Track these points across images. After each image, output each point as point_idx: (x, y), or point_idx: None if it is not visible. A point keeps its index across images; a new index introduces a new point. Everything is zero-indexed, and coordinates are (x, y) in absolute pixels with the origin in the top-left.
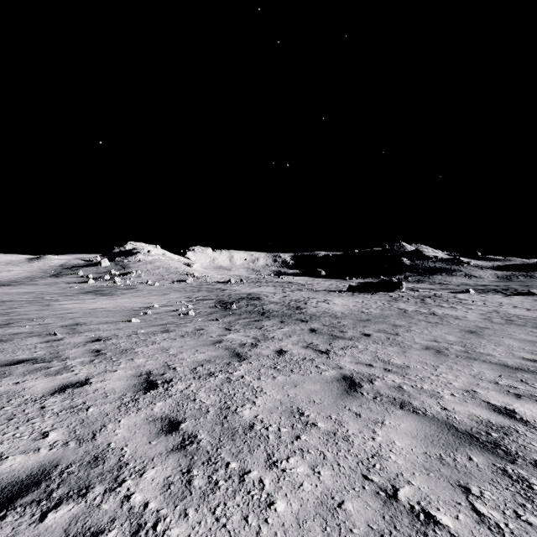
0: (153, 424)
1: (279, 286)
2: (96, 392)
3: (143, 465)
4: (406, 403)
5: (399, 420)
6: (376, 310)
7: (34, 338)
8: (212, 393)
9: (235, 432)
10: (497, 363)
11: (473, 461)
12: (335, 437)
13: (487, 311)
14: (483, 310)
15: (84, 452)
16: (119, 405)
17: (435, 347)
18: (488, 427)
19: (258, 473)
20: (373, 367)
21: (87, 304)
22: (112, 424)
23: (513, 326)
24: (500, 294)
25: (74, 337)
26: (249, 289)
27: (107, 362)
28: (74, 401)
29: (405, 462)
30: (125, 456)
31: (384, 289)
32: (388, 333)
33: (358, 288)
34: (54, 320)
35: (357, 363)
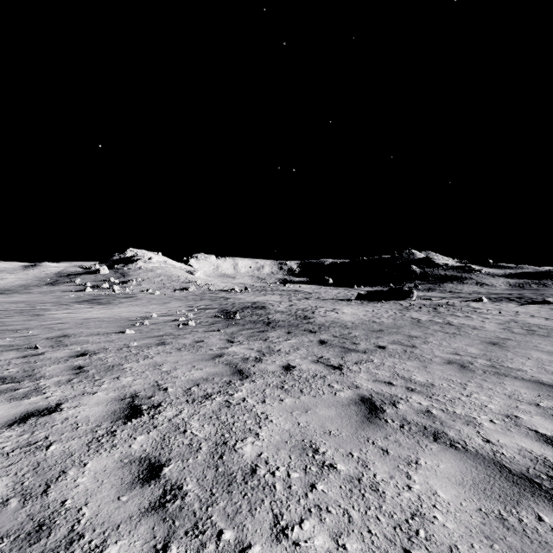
0: (127, 469)
1: (285, 294)
2: (66, 422)
3: (102, 537)
4: (440, 433)
5: (437, 459)
6: (388, 320)
7: (11, 352)
8: (207, 421)
9: (232, 480)
10: (530, 380)
11: (545, 521)
12: (360, 486)
13: (505, 321)
14: (500, 319)
15: (26, 516)
16: (90, 441)
17: (458, 361)
18: (547, 467)
19: (262, 549)
20: (394, 386)
21: (81, 313)
22: (75, 470)
23: (536, 337)
24: (514, 302)
25: (57, 351)
26: (254, 298)
27: (88, 382)
28: (34, 435)
29: (457, 526)
30: (81, 521)
31: (394, 298)
32: (404, 345)
33: (367, 296)
34: (41, 331)
35: (374, 381)
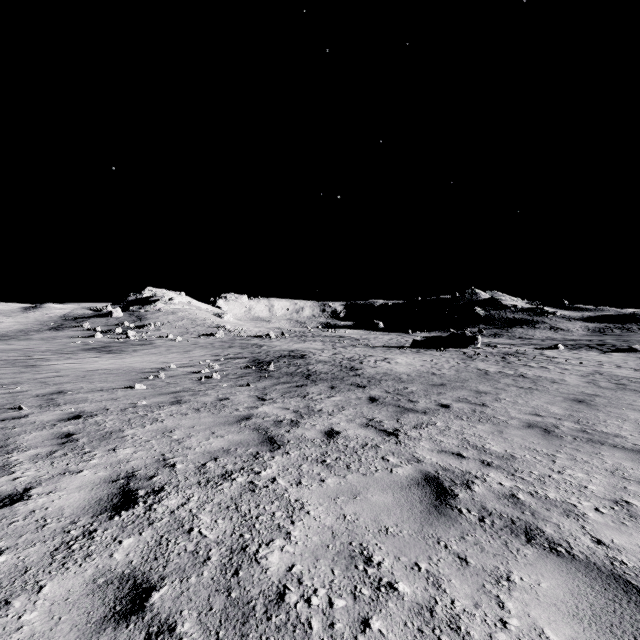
0: (100, 596)
1: (329, 341)
2: (30, 516)
3: None
4: (533, 529)
5: (535, 572)
6: (450, 372)
7: None
8: (222, 514)
9: (249, 613)
10: (634, 450)
11: None
12: (433, 621)
13: (588, 372)
14: (582, 370)
15: None
16: (56, 547)
17: (541, 424)
18: None
19: None
20: (465, 459)
21: (85, 364)
22: (23, 599)
23: (629, 393)
24: (595, 350)
25: (44, 413)
26: (292, 345)
27: (74, 456)
28: None
29: None
30: None
31: (456, 345)
32: (471, 403)
33: (424, 343)
34: (32, 386)
35: (440, 452)
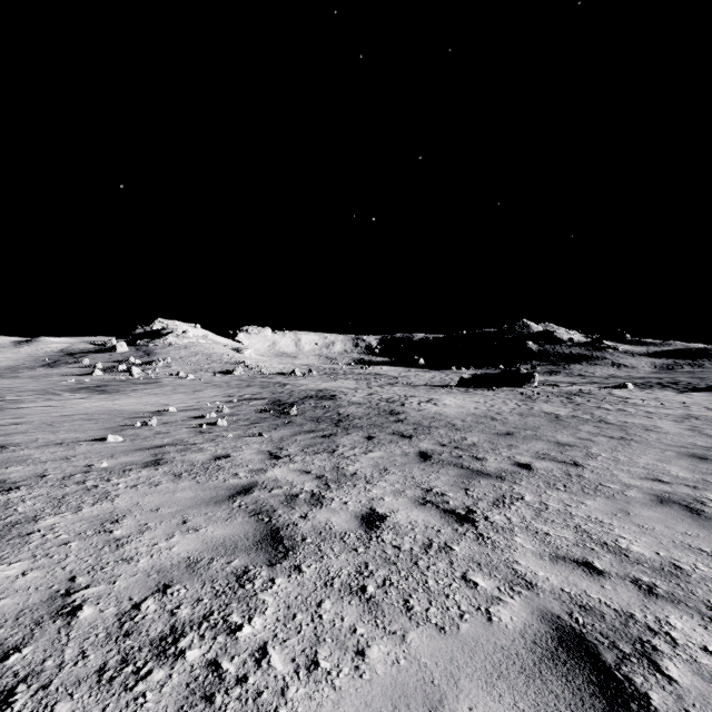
0: None
1: (363, 379)
2: None
3: None
4: None
5: None
6: (513, 416)
7: None
8: None
9: None
10: None
11: None
12: None
13: (680, 417)
14: (671, 414)
15: None
16: None
17: (675, 498)
18: None
19: None
20: (605, 578)
21: (64, 407)
22: None
23: None
24: (670, 389)
25: None
26: (320, 384)
27: None
28: None
29: None
30: None
31: (509, 384)
32: (559, 461)
33: (473, 381)
34: None
35: (555, 560)
